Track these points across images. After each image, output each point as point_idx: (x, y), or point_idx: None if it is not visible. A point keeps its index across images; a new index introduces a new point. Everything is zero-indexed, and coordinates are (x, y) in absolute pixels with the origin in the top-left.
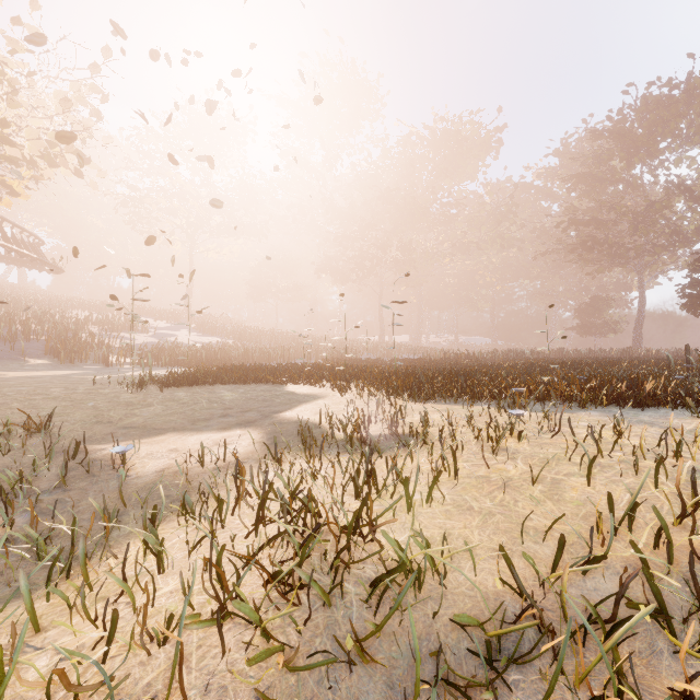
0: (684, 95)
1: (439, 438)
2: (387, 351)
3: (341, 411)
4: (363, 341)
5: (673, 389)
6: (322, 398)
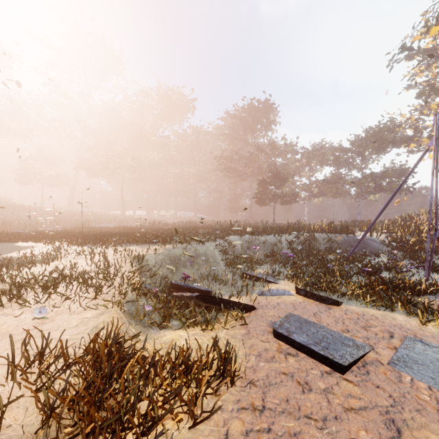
0: (264, 108)
1: (47, 254)
2: (121, 221)
3: (38, 252)
4: (109, 215)
5: (171, 237)
6: (33, 248)
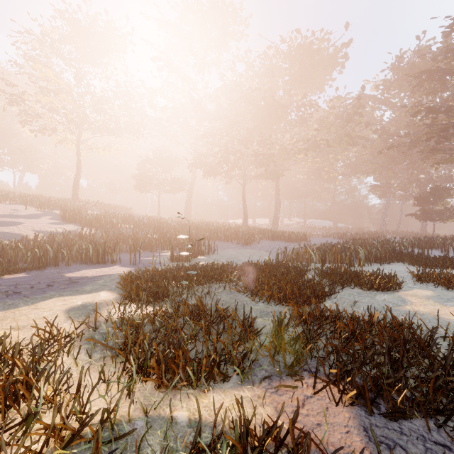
0: None
1: None
2: (247, 238)
3: None
4: (228, 226)
5: None
6: None
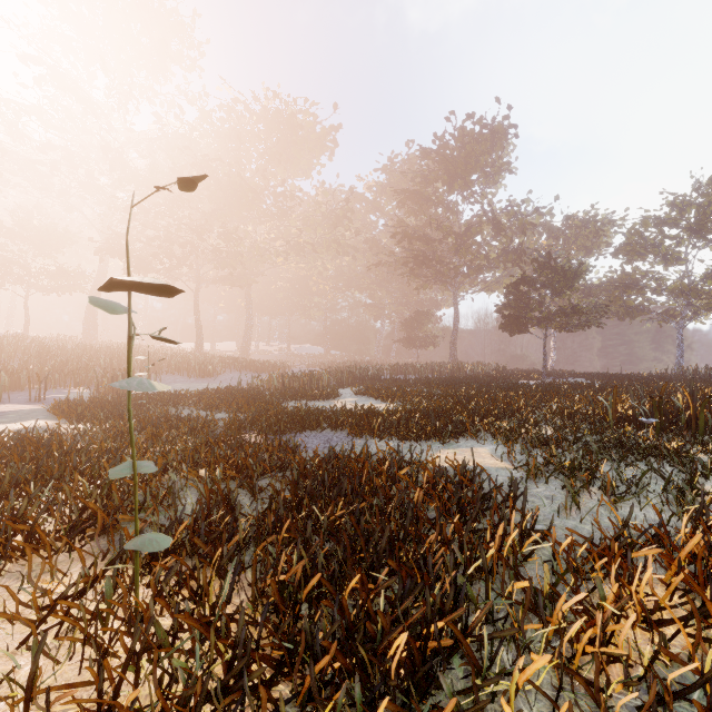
0: (489, 136)
1: None
2: (203, 368)
3: None
4: (171, 353)
5: None
6: None
